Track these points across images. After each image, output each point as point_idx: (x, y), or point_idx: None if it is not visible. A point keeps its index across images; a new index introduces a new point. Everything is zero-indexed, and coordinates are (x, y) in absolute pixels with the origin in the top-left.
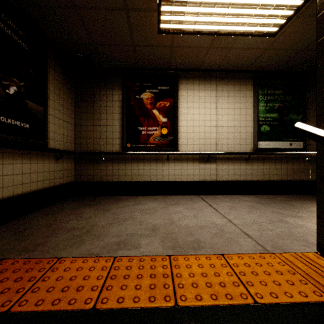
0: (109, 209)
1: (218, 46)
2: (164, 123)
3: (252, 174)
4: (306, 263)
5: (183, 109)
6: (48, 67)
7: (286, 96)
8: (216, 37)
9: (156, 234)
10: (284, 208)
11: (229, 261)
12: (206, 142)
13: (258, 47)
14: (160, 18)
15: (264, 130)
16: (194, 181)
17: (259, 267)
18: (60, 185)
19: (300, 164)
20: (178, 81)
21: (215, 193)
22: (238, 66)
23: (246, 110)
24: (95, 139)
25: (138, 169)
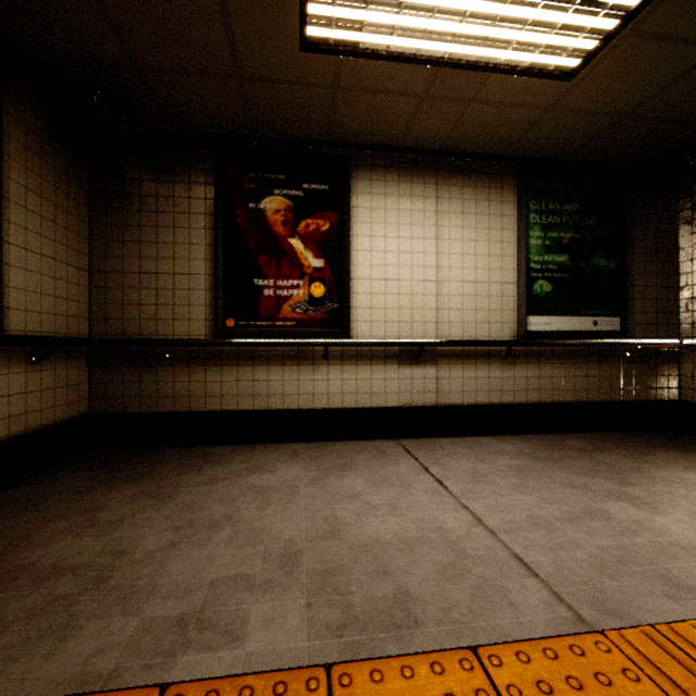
0: (173, 492)
1: (444, 94)
2: (318, 271)
3: (516, 390)
4: (690, 665)
5: (362, 238)
6: (6, 116)
7: (585, 217)
8: (441, 72)
9: (294, 576)
10: (590, 473)
11: (495, 677)
12: (415, 315)
13: (533, 104)
14: (306, 9)
15: (539, 292)
16: (386, 408)
17: (578, 694)
18: (45, 428)
19: (614, 367)
20: (351, 172)
21: (434, 434)
22: (485, 145)
23: (503, 246)
24: (146, 307)
25: (255, 381)
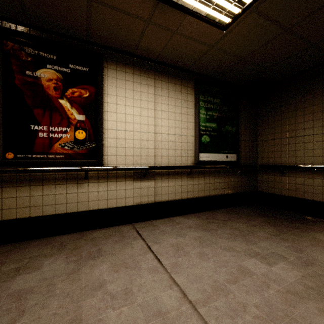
0: None
1: (160, 23)
2: (81, 123)
3: (194, 191)
4: None
5: (111, 104)
6: None
7: (223, 106)
8: (159, 6)
9: None
10: (233, 237)
11: None
12: (143, 152)
13: (205, 42)
14: None
15: (204, 141)
16: (126, 207)
17: None
18: None
19: (234, 177)
20: (104, 63)
21: (153, 217)
22: (180, 62)
23: (188, 116)
24: None
25: (32, 197)
